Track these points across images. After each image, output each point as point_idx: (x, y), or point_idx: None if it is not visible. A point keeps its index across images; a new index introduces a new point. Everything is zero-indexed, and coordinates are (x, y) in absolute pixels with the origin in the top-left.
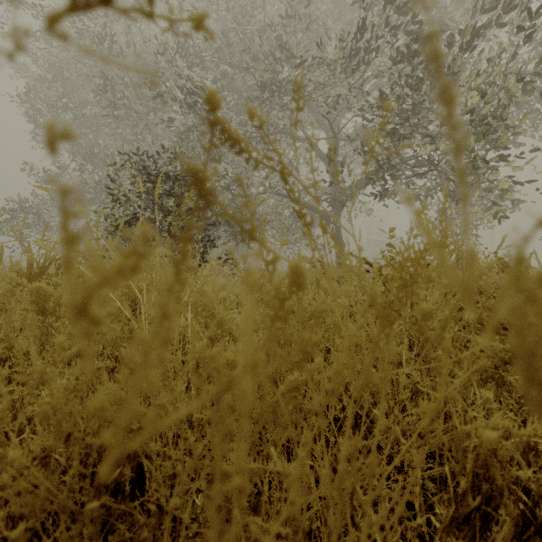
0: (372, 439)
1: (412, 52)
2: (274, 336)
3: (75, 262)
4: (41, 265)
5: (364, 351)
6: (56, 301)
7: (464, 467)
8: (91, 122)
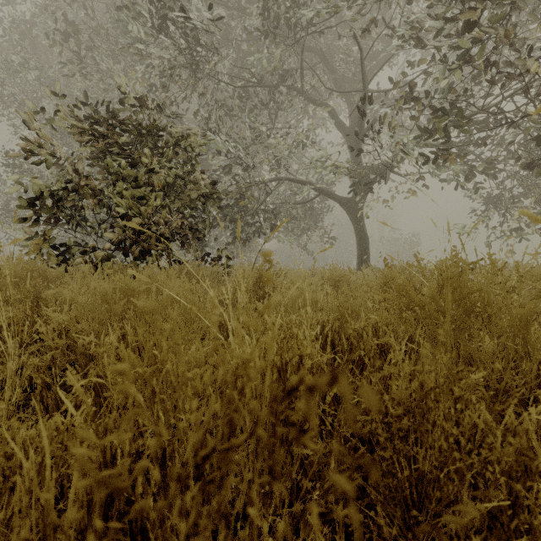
0: None
1: None
2: None
3: None
4: None
5: None
6: None
7: None
8: (63, 92)
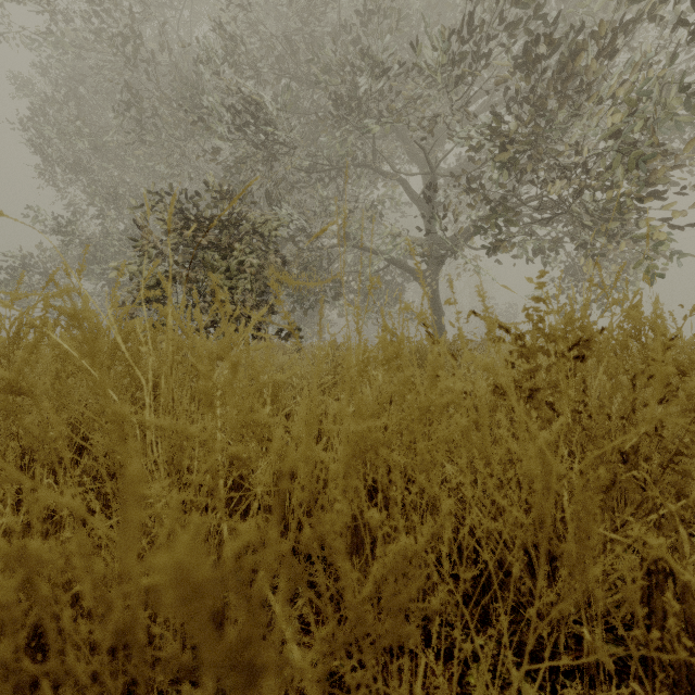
0: (504, 597)
1: (536, 57)
2: (359, 455)
3: (42, 326)
4: (13, 334)
5: (535, 485)
6: (7, 388)
7: (693, 681)
8: (115, 153)
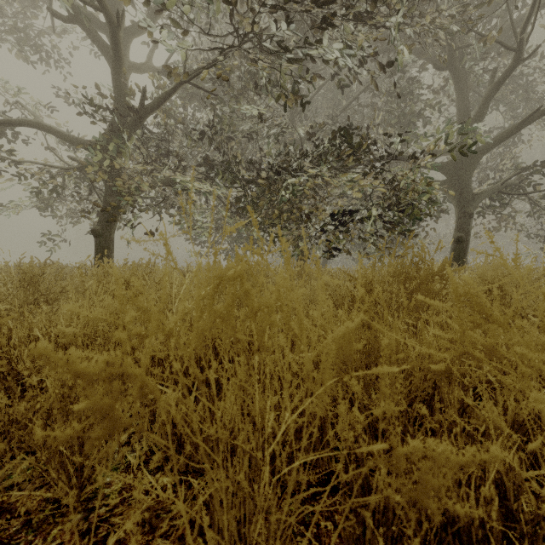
0: None
1: None
2: None
3: None
4: None
5: None
6: None
7: None
8: None
